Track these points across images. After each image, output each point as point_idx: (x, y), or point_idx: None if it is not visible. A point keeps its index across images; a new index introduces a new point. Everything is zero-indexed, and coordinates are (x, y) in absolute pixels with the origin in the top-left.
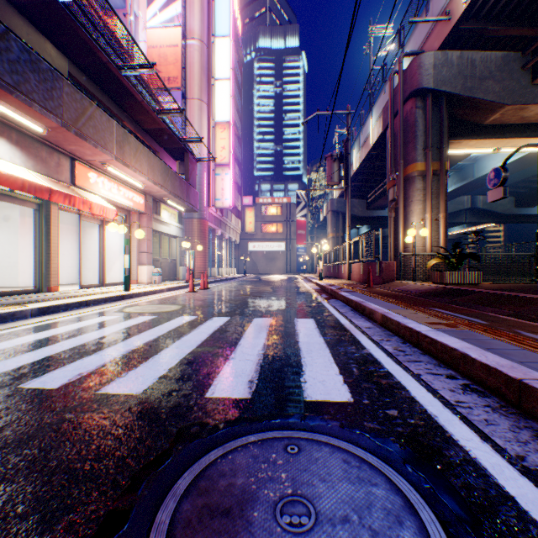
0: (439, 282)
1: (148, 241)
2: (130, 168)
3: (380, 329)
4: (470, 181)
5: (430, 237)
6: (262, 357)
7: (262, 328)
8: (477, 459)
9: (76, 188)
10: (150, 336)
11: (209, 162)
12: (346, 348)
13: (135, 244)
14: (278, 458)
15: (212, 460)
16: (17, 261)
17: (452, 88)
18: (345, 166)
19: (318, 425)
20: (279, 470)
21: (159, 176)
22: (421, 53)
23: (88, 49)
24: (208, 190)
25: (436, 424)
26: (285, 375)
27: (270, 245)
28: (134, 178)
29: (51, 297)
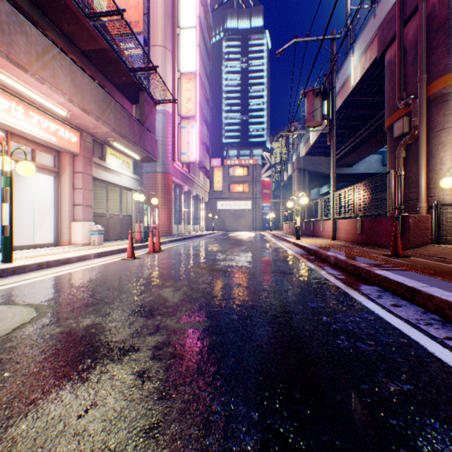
0: None
1: (84, 191)
2: (29, 73)
3: None
4: None
5: None
6: None
7: None
8: None
9: None
10: None
11: (174, 114)
12: None
13: (67, 194)
14: None
15: None
16: None
17: None
18: (328, 103)
19: None
20: None
21: (92, 102)
22: None
23: None
24: (173, 143)
25: None
26: None
27: (237, 204)
28: (48, 98)
29: None
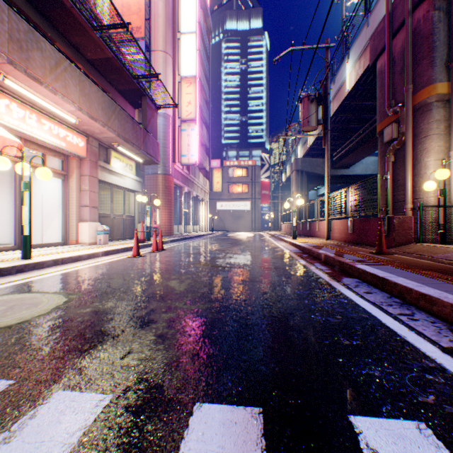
0: None
1: (91, 193)
2: (44, 85)
3: None
4: None
5: None
6: None
7: None
8: None
9: None
10: None
11: (174, 117)
12: None
13: (74, 196)
14: None
15: None
16: None
17: None
18: (323, 108)
19: None
20: None
21: (99, 109)
22: None
23: None
24: (174, 145)
25: None
26: None
27: (236, 205)
28: (59, 106)
29: None
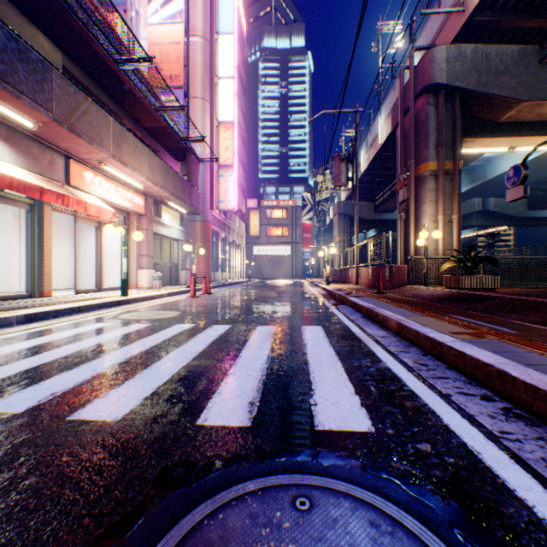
0: (453, 286)
1: (148, 244)
2: (128, 167)
3: (396, 339)
4: (481, 183)
5: (443, 240)
6: (266, 372)
7: (266, 337)
8: (546, 521)
9: (70, 188)
10: (141, 347)
11: (212, 163)
12: (360, 361)
13: (135, 247)
14: (284, 519)
15: (196, 521)
16: (10, 264)
17: (466, 84)
18: (352, 166)
19: (333, 466)
20: (285, 539)
21: (159, 176)
22: (433, 47)
23: (83, 41)
24: (212, 192)
25: (482, 464)
26: (292, 395)
27: (275, 249)
28: (133, 178)
29: (43, 302)
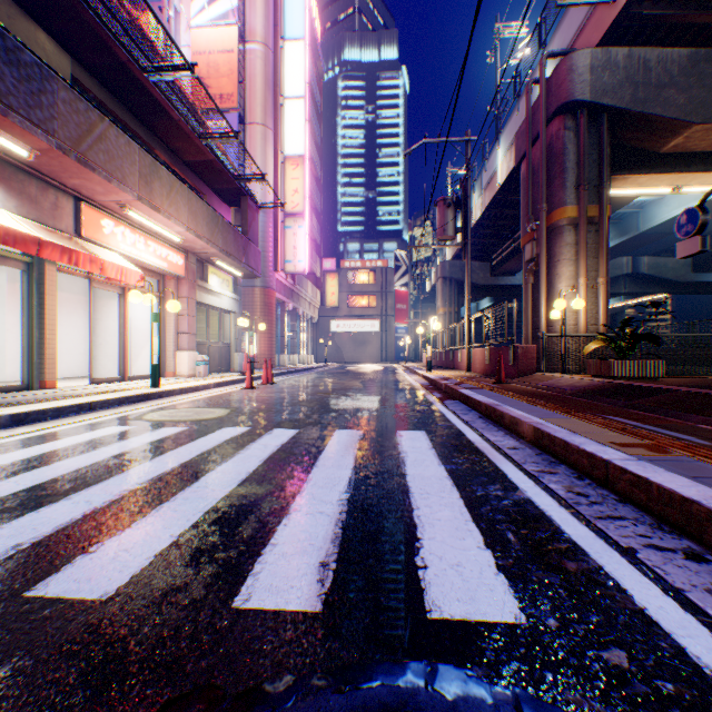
0: (601, 374)
1: (189, 317)
2: (162, 213)
3: (533, 452)
4: (633, 236)
5: (586, 311)
6: (346, 508)
7: (347, 448)
8: None
9: (82, 241)
10: (167, 464)
11: (277, 211)
12: (486, 488)
13: (172, 321)
14: None
15: None
16: (3, 344)
17: (617, 100)
18: (462, 213)
19: (465, 703)
20: None
21: (204, 226)
22: (572, 53)
23: (99, 41)
24: (275, 248)
25: None
26: (386, 549)
27: (359, 324)
28: (169, 228)
29: (41, 396)
